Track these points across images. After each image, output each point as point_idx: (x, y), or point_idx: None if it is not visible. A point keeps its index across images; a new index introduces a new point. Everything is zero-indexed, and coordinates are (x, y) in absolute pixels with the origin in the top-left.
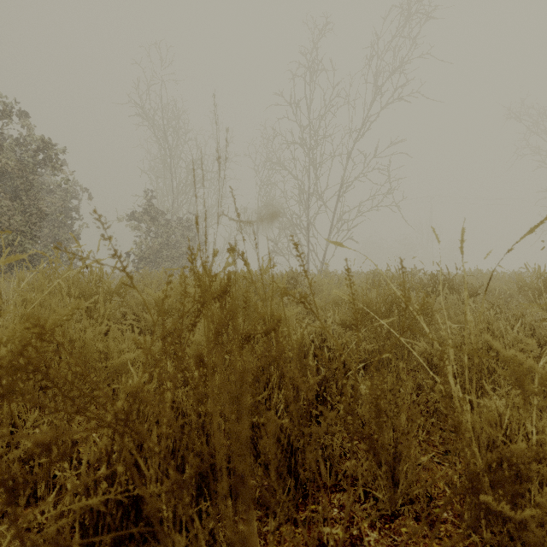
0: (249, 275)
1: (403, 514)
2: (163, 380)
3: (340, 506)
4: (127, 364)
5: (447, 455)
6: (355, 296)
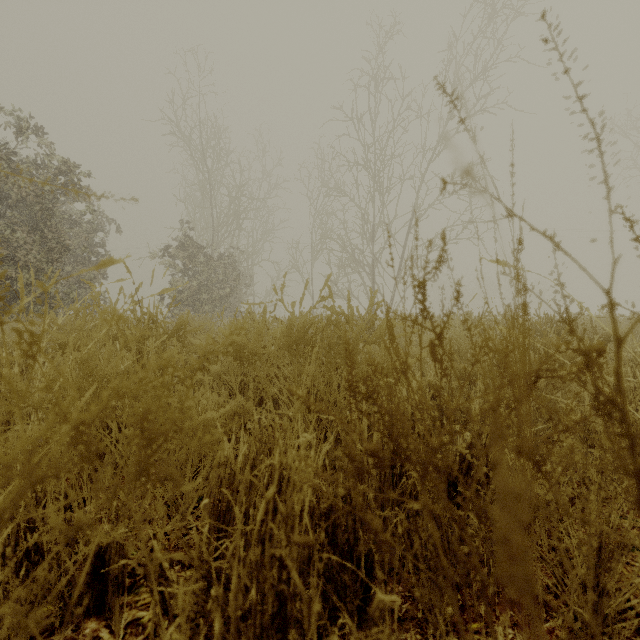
0: (352, 312)
1: (609, 639)
2: (354, 454)
3: (514, 625)
4: (210, 426)
5: (632, 551)
6: (460, 342)
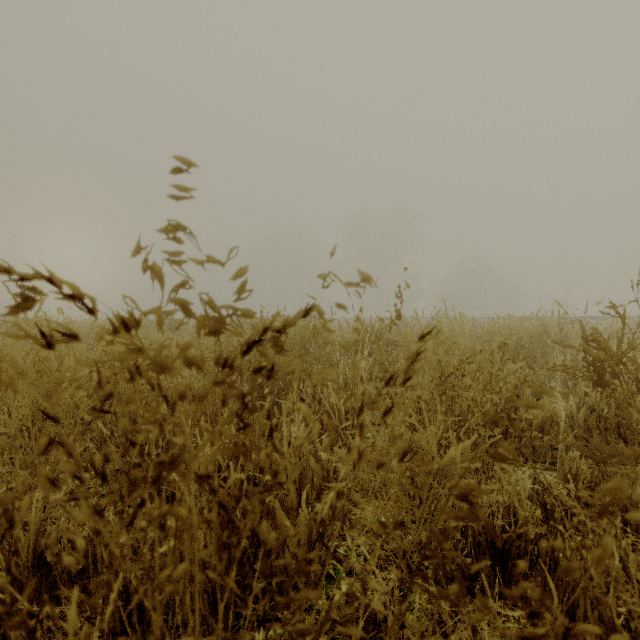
0: None
1: None
2: None
3: None
4: None
5: None
6: None
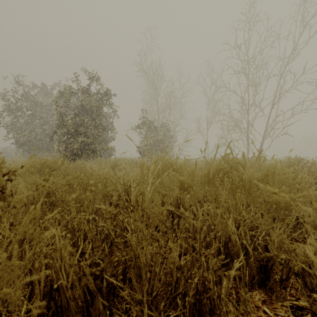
0: None
1: None
2: None
3: None
4: None
5: None
6: None
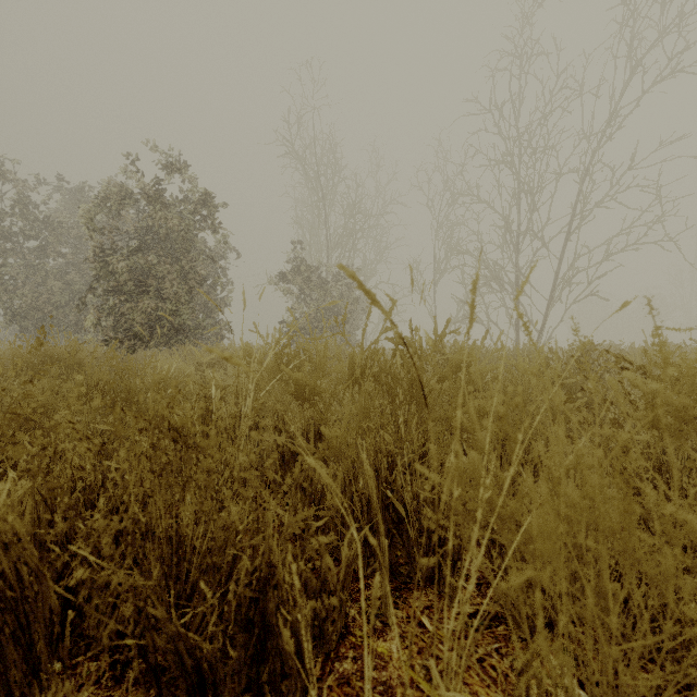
0: None
1: None
2: None
3: None
4: None
5: None
6: None
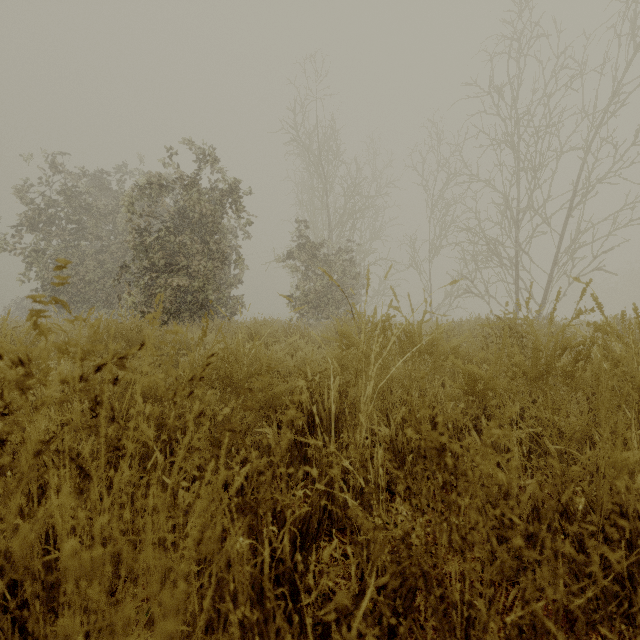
0: None
1: None
2: None
3: None
4: None
5: None
6: None
